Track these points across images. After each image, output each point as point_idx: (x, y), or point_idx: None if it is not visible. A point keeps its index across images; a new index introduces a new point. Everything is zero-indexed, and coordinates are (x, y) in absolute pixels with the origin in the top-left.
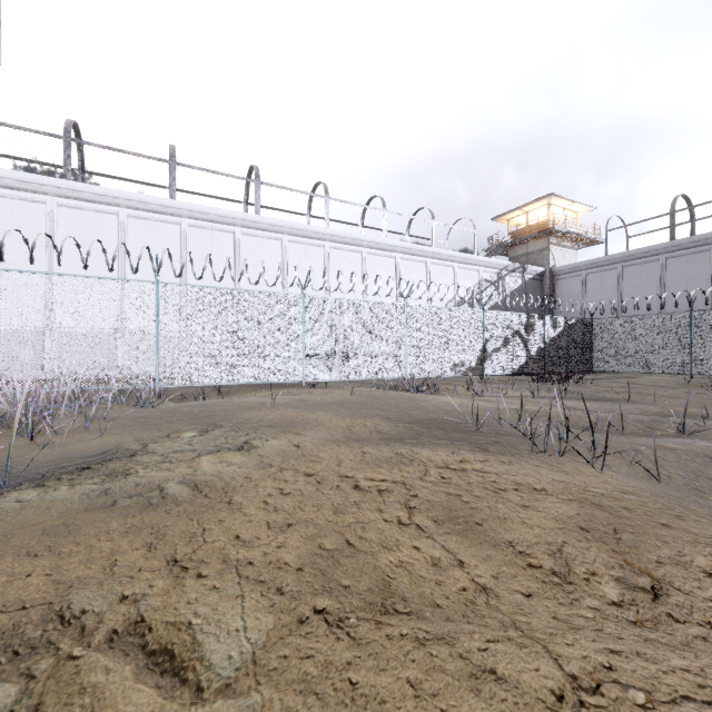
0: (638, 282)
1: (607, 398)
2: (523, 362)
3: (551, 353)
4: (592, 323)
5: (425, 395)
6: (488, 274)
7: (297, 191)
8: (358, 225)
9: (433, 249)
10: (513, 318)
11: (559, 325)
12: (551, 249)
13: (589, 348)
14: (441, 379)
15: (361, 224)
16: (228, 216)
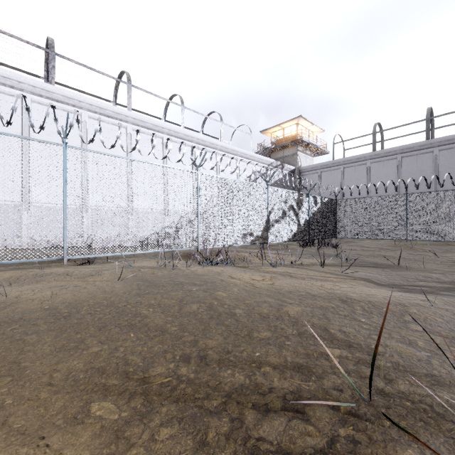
0: (353, 178)
1: (379, 264)
2: (295, 231)
3: (313, 224)
4: (336, 202)
5: (220, 270)
6: (260, 167)
7: (98, 72)
8: (161, 118)
9: (221, 143)
10: (289, 195)
11: (318, 202)
12: (299, 154)
13: (334, 221)
14: (235, 250)
15: (163, 118)
16: (12, 78)
